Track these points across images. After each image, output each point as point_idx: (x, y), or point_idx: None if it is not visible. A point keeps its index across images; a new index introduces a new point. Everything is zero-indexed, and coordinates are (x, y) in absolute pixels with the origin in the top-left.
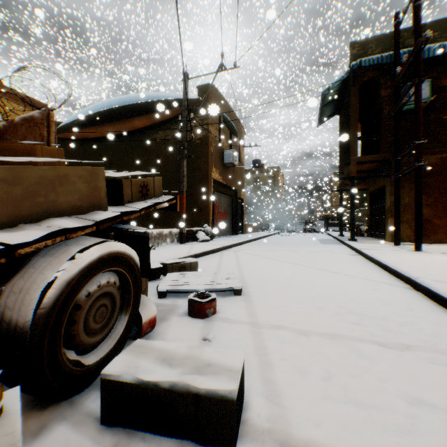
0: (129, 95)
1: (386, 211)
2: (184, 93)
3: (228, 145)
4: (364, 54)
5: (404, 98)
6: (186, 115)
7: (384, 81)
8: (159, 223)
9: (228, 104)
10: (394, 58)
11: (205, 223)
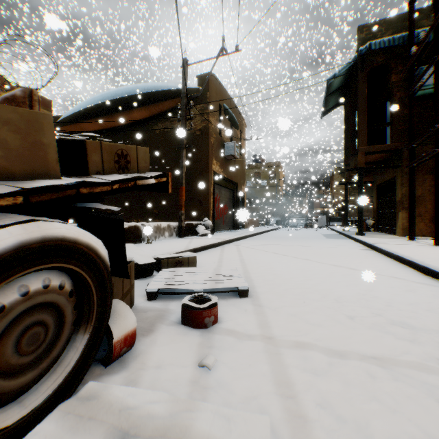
0: (128, 86)
1: (396, 204)
2: (183, 79)
3: (228, 137)
4: (372, 38)
5: (420, 81)
6: (185, 103)
7: (394, 66)
8: (158, 217)
9: (228, 95)
10: (408, 38)
11: (205, 216)
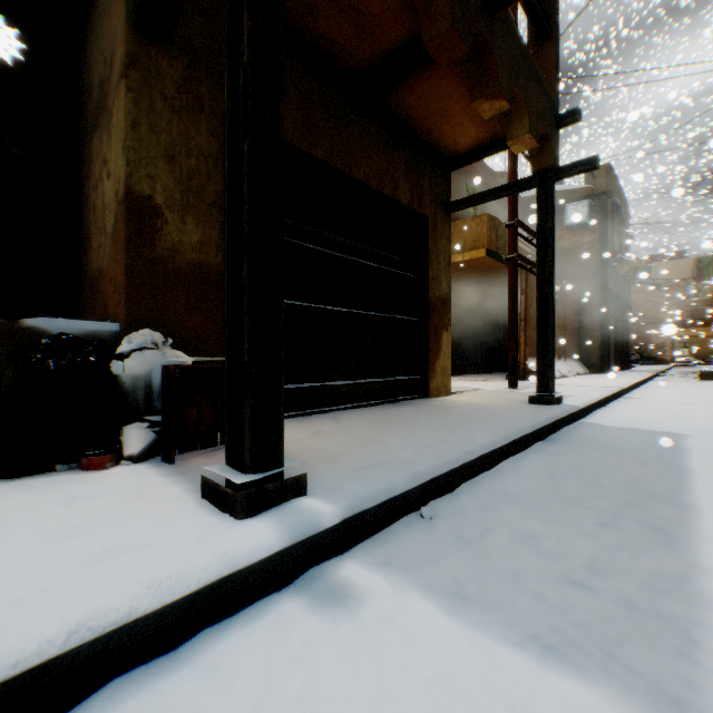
0: None
1: (438, 308)
2: None
3: None
4: None
5: None
6: None
7: None
8: None
9: None
10: None
11: None
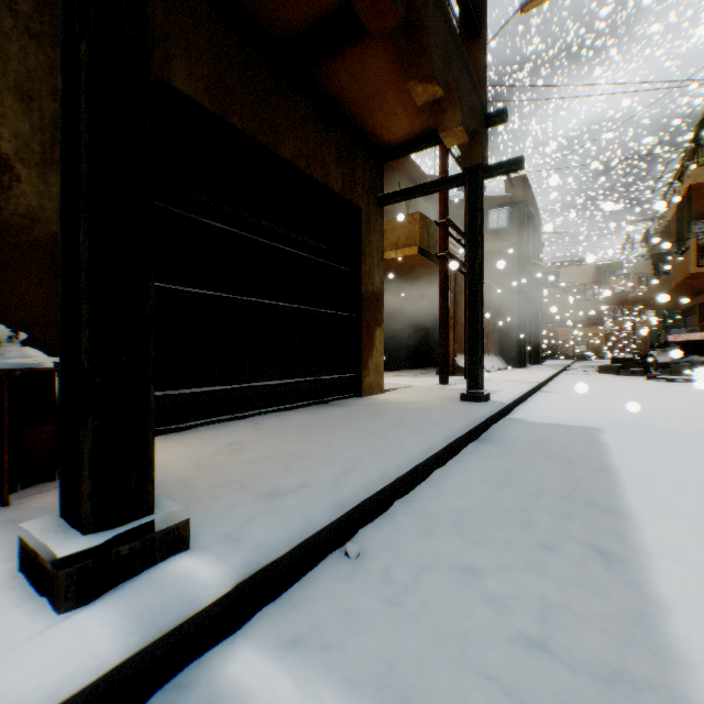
0: None
1: (371, 303)
2: None
3: None
4: None
5: None
6: None
7: None
8: None
9: None
10: None
11: None
